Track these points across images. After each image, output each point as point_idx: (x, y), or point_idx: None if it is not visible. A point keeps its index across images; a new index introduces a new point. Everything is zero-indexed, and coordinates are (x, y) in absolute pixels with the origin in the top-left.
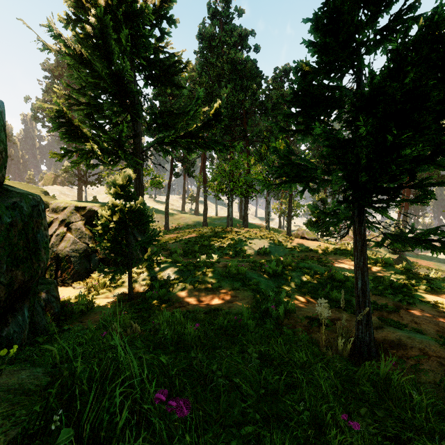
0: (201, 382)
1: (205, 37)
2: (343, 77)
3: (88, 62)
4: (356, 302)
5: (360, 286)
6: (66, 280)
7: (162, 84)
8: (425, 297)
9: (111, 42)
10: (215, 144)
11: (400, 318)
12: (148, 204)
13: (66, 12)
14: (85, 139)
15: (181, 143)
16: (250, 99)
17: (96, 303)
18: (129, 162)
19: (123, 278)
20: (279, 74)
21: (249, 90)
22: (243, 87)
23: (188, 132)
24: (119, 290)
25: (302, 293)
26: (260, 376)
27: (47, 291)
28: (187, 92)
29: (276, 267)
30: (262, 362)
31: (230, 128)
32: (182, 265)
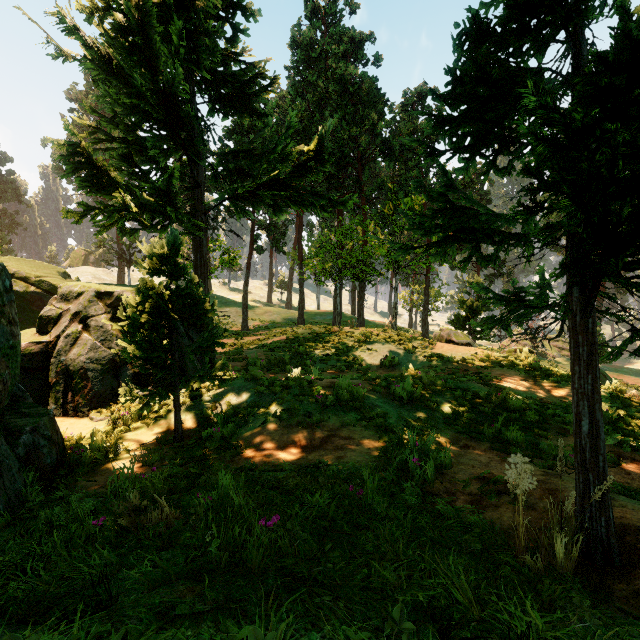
0: None
1: (301, 46)
2: (549, 43)
3: (120, 70)
4: (577, 460)
5: (587, 430)
6: (80, 407)
7: (236, 111)
8: None
9: (155, 39)
10: (316, 197)
11: (627, 477)
12: (219, 292)
13: None
14: (116, 189)
15: (263, 197)
16: (368, 135)
17: (122, 445)
18: (185, 225)
19: (169, 404)
20: (410, 98)
21: (366, 121)
22: (358, 118)
23: (273, 180)
24: (162, 423)
25: (456, 430)
26: None
27: (33, 429)
28: (274, 126)
29: (413, 388)
30: (418, 620)
31: (338, 179)
32: (262, 385)
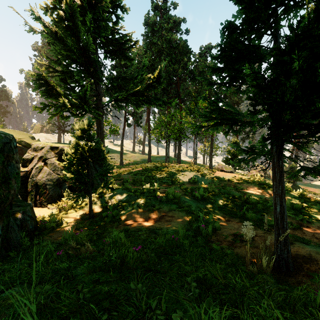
0: (139, 318)
1: (149, 24)
2: (263, 35)
3: (61, 38)
4: (275, 224)
5: (279, 211)
6: (43, 202)
7: (117, 57)
8: (319, 217)
9: (78, 23)
10: (157, 100)
11: (303, 234)
12: (108, 146)
13: (45, 2)
14: (59, 96)
15: (131, 100)
16: (182, 69)
17: (64, 220)
18: (92, 114)
19: (86, 201)
20: (203, 50)
21: (181, 62)
22: (177, 60)
23: (136, 91)
24: (82, 210)
25: (224, 213)
26: (200, 309)
27: (23, 212)
28: (136, 64)
29: (203, 193)
30: (199, 286)
31: (167, 90)
32: (131, 191)
